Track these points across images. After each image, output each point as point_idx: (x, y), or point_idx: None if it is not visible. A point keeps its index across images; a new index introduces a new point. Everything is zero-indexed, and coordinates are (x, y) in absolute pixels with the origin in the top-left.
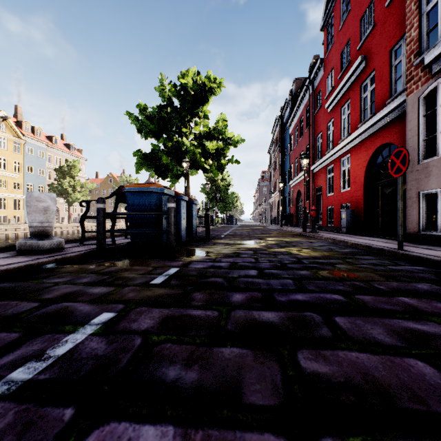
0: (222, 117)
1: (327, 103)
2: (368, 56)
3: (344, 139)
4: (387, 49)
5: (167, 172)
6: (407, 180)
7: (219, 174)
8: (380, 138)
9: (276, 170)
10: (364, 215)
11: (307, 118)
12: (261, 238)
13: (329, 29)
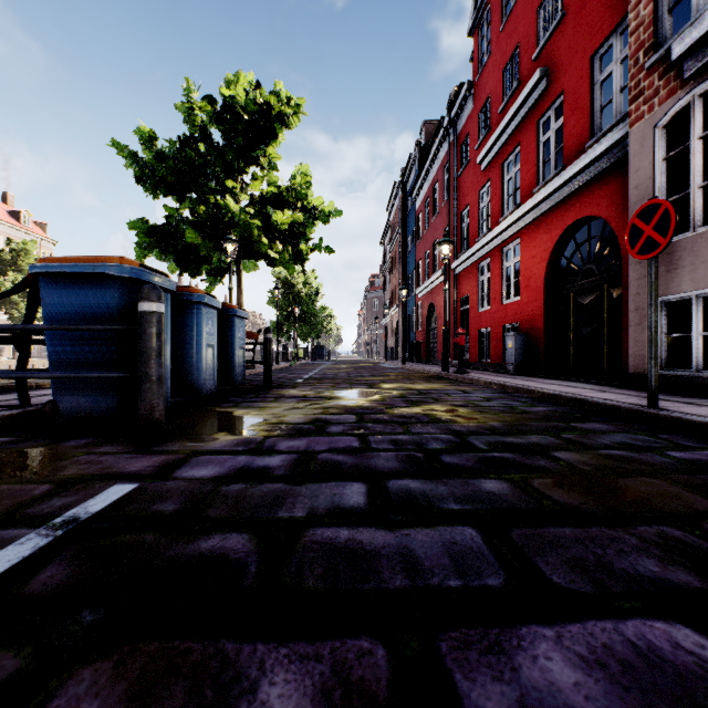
0: (302, 170)
1: (480, 154)
2: (553, 69)
3: (509, 214)
4: (587, 54)
5: (200, 264)
6: (631, 277)
7: (300, 275)
8: (573, 208)
9: (394, 271)
10: (544, 342)
11: (446, 183)
12: (371, 383)
13: (482, 34)
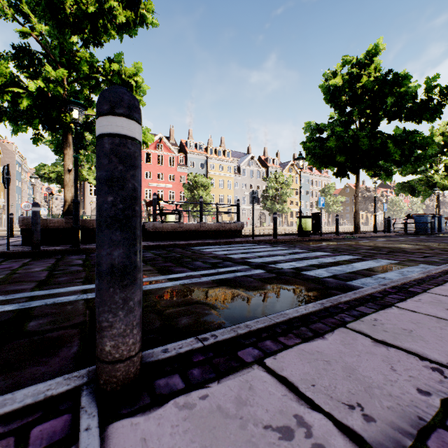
0: None
1: None
2: None
3: None
4: None
5: (419, 193)
6: None
7: None
8: None
9: None
10: None
11: None
12: None
13: None
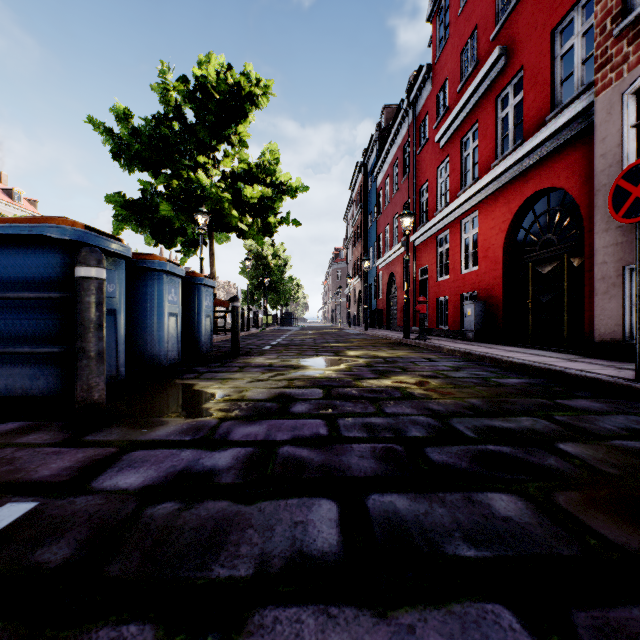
0: (271, 148)
1: (439, 132)
2: (512, 46)
3: (467, 188)
4: (547, 30)
5: (175, 236)
6: (597, 246)
7: (269, 247)
8: (533, 180)
9: (356, 244)
10: (502, 310)
11: (405, 161)
12: (337, 350)
13: (440, 19)
